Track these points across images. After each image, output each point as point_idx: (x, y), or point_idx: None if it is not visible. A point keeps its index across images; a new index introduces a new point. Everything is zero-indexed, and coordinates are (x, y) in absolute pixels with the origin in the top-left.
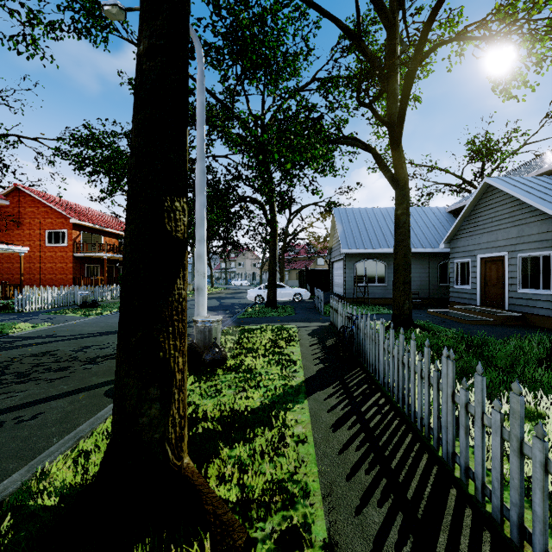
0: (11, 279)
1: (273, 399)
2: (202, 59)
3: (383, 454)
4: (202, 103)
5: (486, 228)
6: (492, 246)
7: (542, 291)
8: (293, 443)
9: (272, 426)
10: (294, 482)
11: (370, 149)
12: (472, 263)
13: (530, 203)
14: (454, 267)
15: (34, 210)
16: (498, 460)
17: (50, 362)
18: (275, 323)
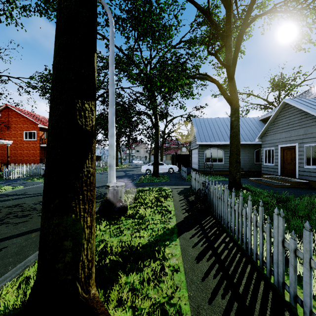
0: (4, 160)
1: (156, 238)
2: (112, 23)
3: (232, 282)
4: (112, 51)
5: (284, 129)
6: (287, 140)
7: None
8: (170, 272)
9: (156, 258)
10: (171, 305)
11: (215, 81)
12: (275, 150)
13: (312, 114)
14: (264, 153)
15: (17, 120)
16: None
17: (18, 211)
18: (158, 186)
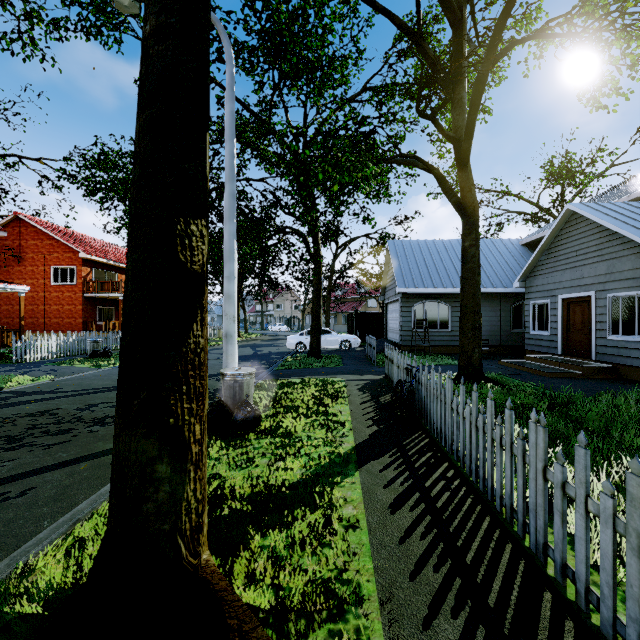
0: (11, 324)
1: (317, 471)
2: (231, 59)
3: (455, 545)
4: (231, 113)
5: (568, 264)
6: (576, 284)
7: (638, 338)
8: (342, 529)
9: (316, 506)
10: (343, 582)
11: (432, 169)
12: (552, 305)
13: (623, 234)
14: (531, 310)
15: (38, 243)
16: (609, 559)
17: (49, 424)
18: (319, 375)
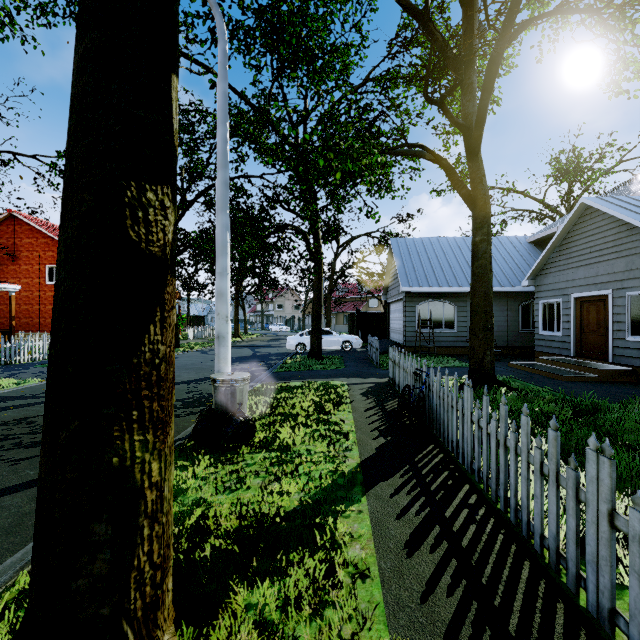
0: (5, 324)
1: (318, 495)
2: (224, 35)
3: (492, 604)
4: (224, 94)
5: (582, 261)
6: (590, 282)
7: None
8: (348, 579)
9: (316, 546)
10: None
11: (440, 160)
12: (564, 304)
13: None
14: (541, 309)
15: (33, 242)
16: None
17: (23, 434)
18: (320, 378)
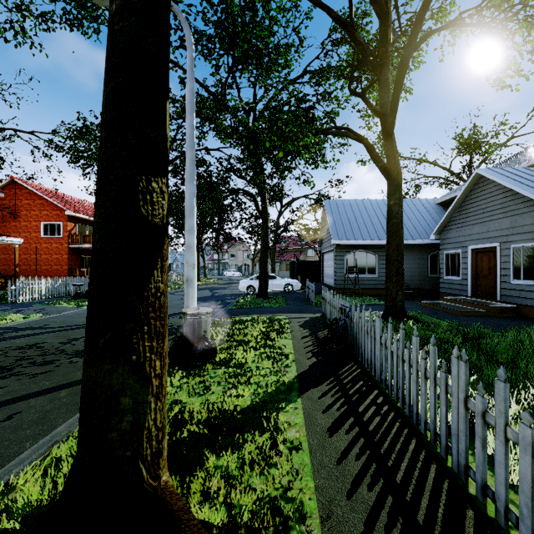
0: (8, 270)
1: (265, 398)
2: (191, 45)
3: (386, 465)
4: (191, 90)
5: (477, 220)
6: (483, 237)
7: None
8: (286, 450)
9: (264, 430)
10: (288, 500)
11: (362, 139)
12: (463, 254)
13: (524, 194)
14: (445, 258)
15: (30, 203)
16: (527, 483)
17: (36, 355)
18: (266, 314)
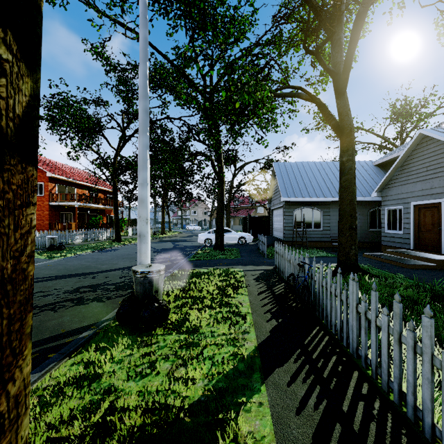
0: None
1: (220, 383)
2: None
3: None
4: (144, 38)
5: (420, 177)
6: (426, 193)
7: None
8: None
9: None
10: None
11: (314, 99)
12: (405, 210)
13: None
14: (386, 214)
15: None
16: None
17: None
18: (222, 266)
